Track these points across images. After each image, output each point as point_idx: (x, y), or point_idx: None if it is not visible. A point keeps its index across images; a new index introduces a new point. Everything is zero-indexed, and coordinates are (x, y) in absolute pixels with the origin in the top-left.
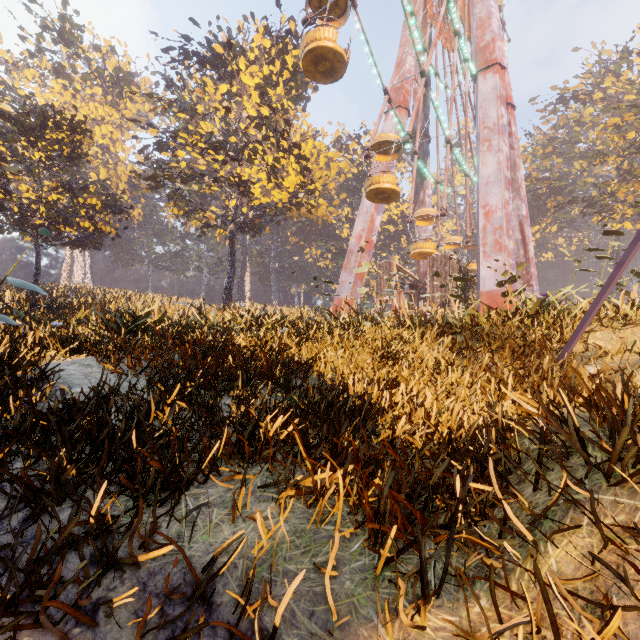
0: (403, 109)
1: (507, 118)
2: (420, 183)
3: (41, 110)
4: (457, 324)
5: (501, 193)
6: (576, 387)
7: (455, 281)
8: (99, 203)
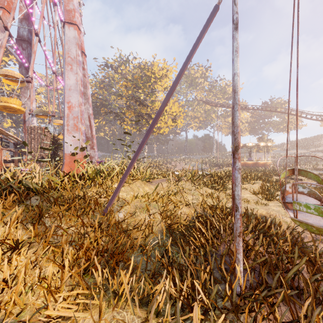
0: (8, 12)
1: (82, 59)
2: (25, 74)
3: None
4: (37, 187)
5: (78, 98)
6: (114, 235)
7: (49, 145)
8: None
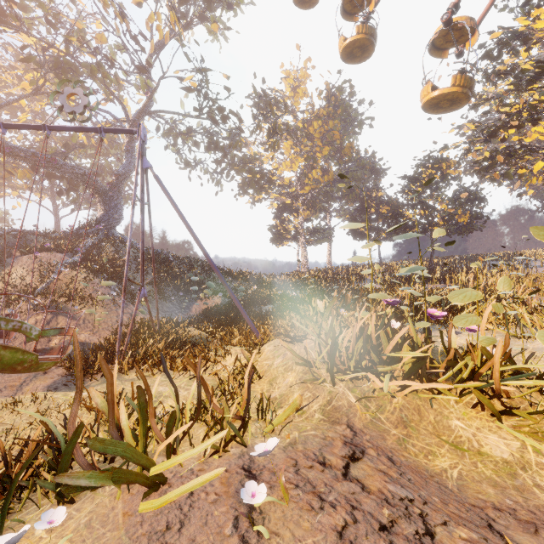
0: None
1: None
2: None
3: (420, 162)
4: None
5: None
6: None
7: None
8: (446, 206)
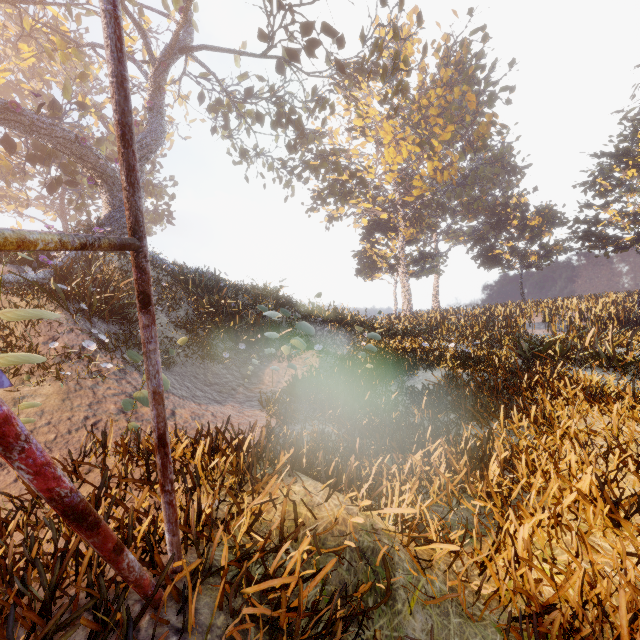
0: None
1: None
2: None
3: (633, 127)
4: None
5: None
6: None
7: None
8: None
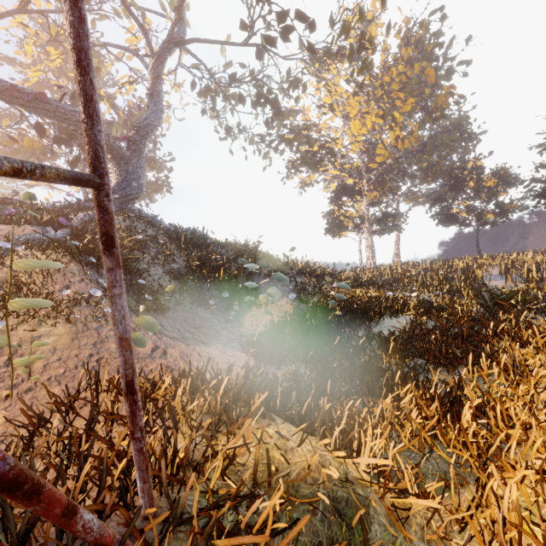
0: None
1: None
2: None
3: None
4: None
5: None
6: None
7: None
8: None
